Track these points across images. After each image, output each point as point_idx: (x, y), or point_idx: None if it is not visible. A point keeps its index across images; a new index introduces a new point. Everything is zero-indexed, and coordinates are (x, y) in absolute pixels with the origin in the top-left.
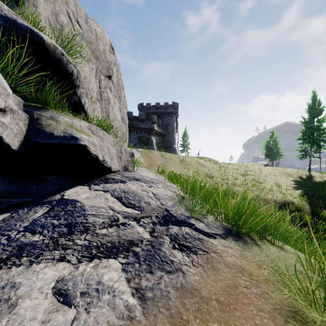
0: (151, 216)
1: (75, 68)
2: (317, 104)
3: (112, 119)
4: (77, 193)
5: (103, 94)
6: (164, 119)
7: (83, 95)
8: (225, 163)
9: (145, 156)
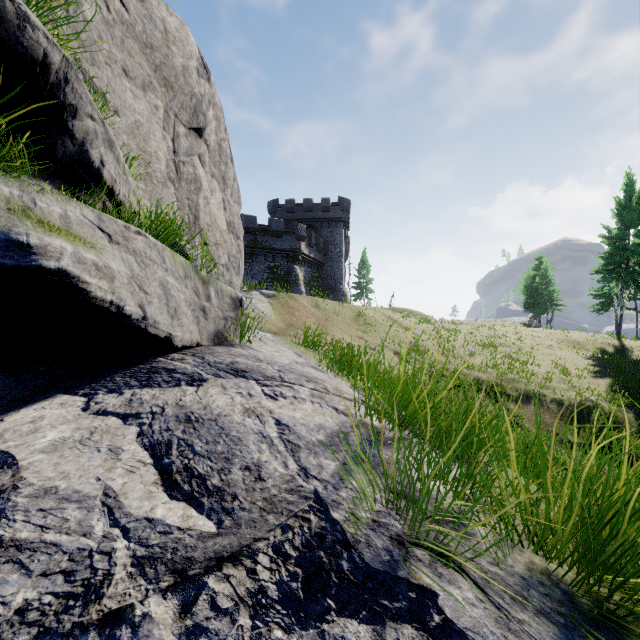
0: (255, 551)
1: (53, 46)
2: (636, 199)
3: (205, 226)
4: (36, 425)
5: (184, 168)
6: (322, 233)
7: (96, 139)
8: (447, 322)
9: (279, 306)
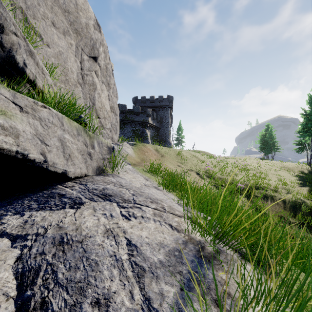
0: None
1: None
2: None
3: (98, 108)
4: None
5: (87, 77)
6: (159, 113)
7: (19, 49)
8: (222, 157)
9: (137, 150)
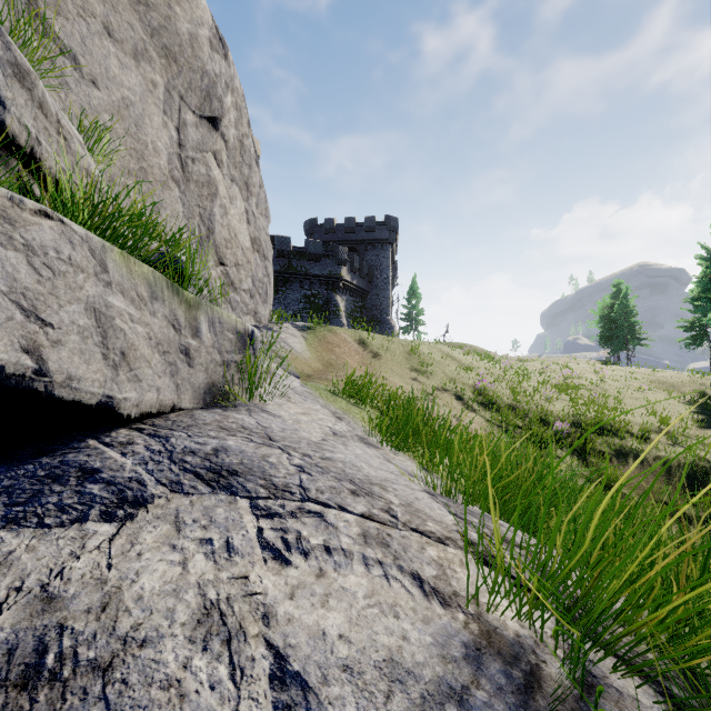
0: None
1: None
2: None
3: (222, 242)
4: None
5: (193, 166)
6: (366, 257)
7: None
8: (513, 359)
9: (316, 341)
